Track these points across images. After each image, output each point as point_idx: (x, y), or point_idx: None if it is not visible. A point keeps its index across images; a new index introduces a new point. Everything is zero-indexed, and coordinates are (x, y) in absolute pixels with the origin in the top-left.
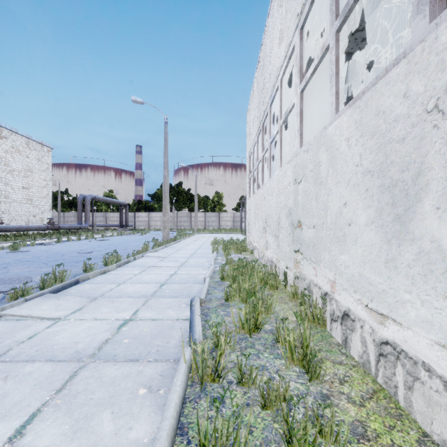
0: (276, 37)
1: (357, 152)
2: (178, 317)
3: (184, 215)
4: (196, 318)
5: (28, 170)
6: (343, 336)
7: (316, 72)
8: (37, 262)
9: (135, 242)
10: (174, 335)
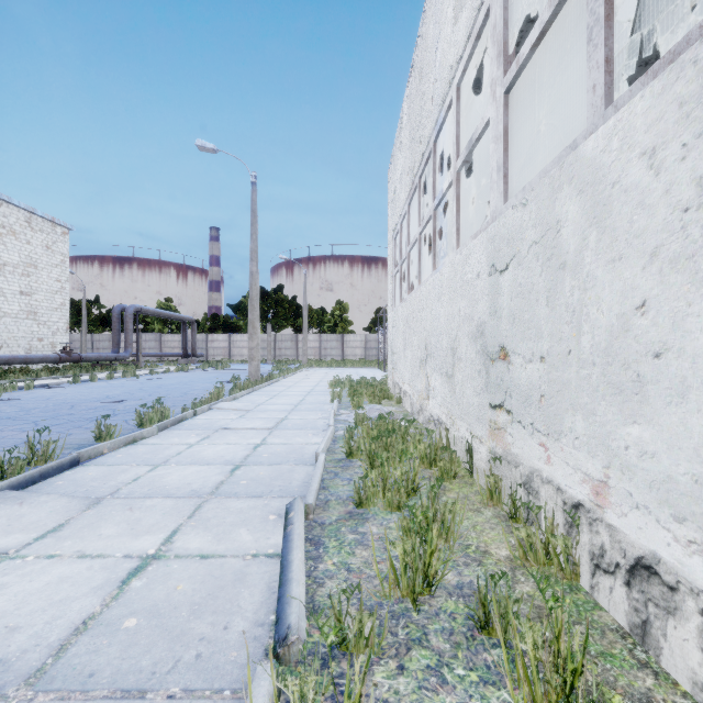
0: (448, 9)
1: (689, 175)
2: (258, 549)
3: (286, 338)
4: (294, 558)
5: (29, 265)
6: (636, 615)
7: (542, 42)
8: (21, 420)
9: (203, 382)
10: (244, 604)
